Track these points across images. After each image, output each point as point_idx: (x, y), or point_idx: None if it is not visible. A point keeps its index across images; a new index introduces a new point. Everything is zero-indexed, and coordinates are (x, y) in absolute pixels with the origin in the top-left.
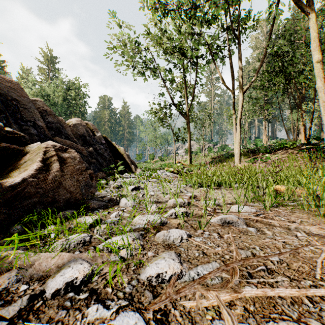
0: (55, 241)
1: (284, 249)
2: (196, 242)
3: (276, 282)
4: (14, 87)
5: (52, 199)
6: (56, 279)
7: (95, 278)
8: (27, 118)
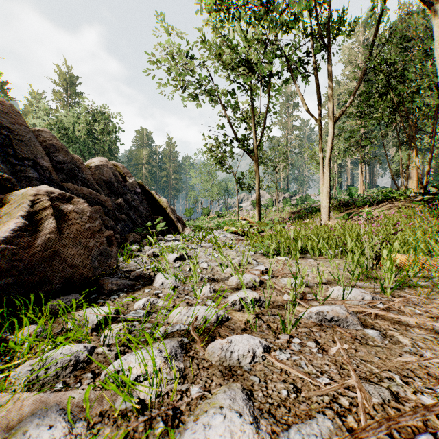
0: (28, 358)
1: None
2: (280, 364)
3: None
4: (7, 110)
5: (39, 278)
6: None
7: None
8: (24, 154)
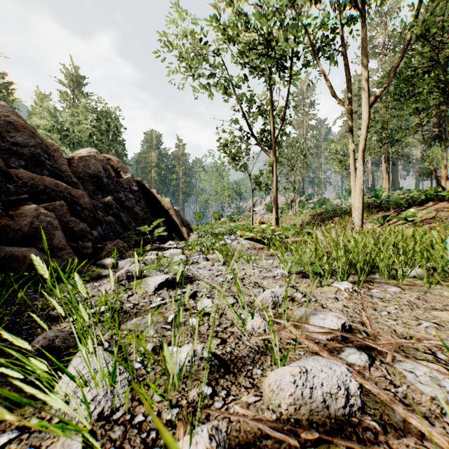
0: None
1: None
2: None
3: None
4: None
5: None
6: None
7: None
8: None
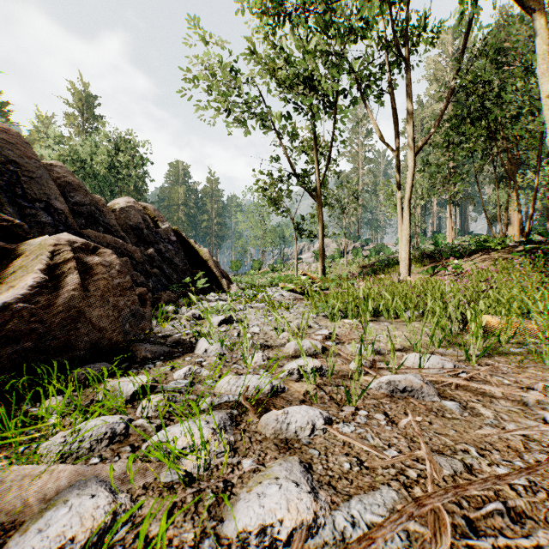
0: (56, 431)
1: (530, 454)
2: (343, 437)
3: (536, 548)
4: (13, 141)
5: (62, 343)
6: (26, 538)
7: (120, 532)
8: (35, 194)
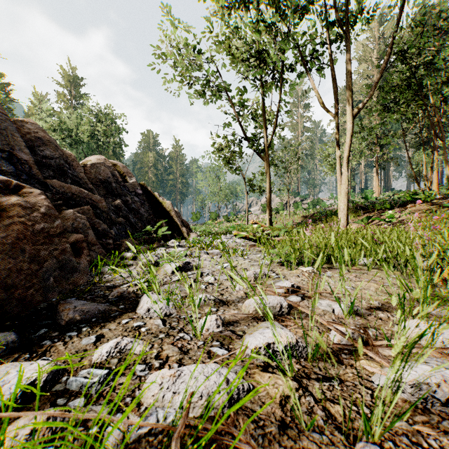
0: None
1: None
2: None
3: None
4: None
5: None
6: None
7: None
8: None
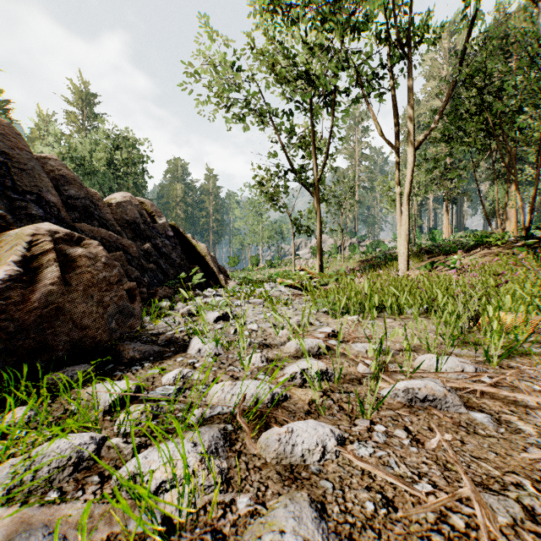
0: (14, 452)
1: None
2: (362, 464)
3: None
4: (4, 131)
5: (37, 343)
6: None
7: None
8: (26, 186)
